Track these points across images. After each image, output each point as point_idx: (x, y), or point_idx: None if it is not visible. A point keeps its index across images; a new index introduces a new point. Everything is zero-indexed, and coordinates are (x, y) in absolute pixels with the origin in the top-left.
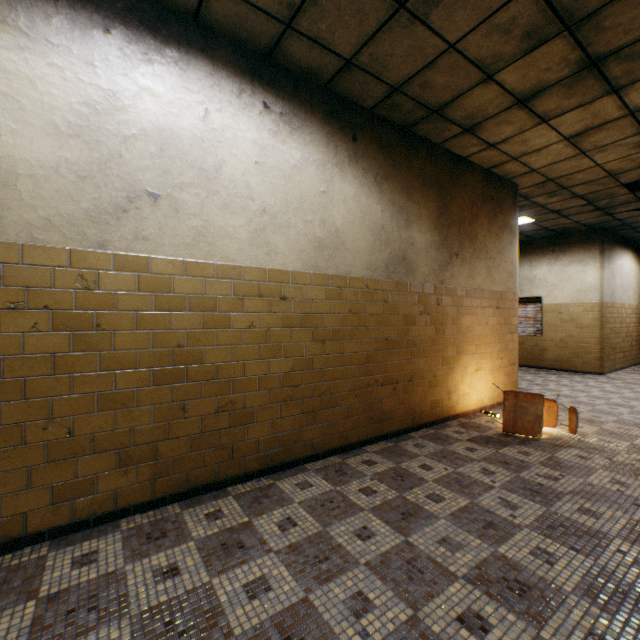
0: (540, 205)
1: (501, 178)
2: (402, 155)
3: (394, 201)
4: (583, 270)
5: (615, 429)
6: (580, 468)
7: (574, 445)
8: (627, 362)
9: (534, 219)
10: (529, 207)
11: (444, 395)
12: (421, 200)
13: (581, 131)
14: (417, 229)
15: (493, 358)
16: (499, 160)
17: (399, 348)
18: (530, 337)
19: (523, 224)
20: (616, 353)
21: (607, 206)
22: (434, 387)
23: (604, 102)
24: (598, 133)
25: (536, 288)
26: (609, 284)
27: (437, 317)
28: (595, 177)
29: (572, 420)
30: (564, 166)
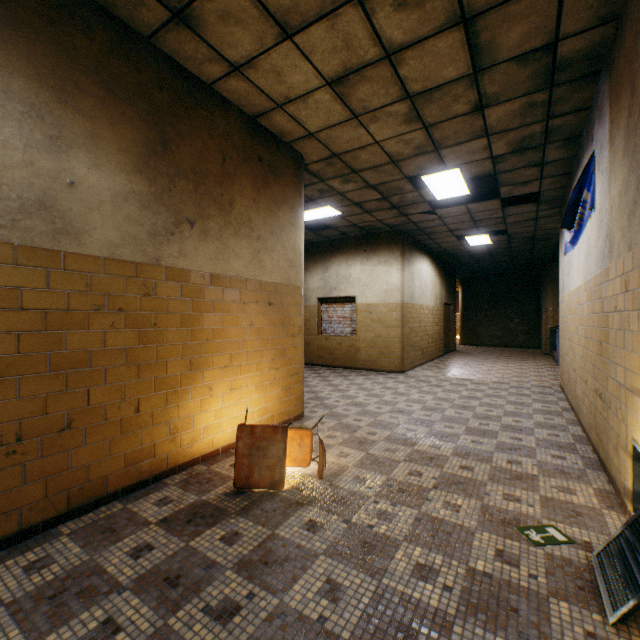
0: (340, 193)
1: (277, 138)
2: (40, 12)
3: (11, 89)
4: (389, 271)
5: (382, 453)
6: (295, 560)
7: (319, 497)
8: (425, 358)
9: (341, 211)
10: (330, 194)
11: (163, 437)
12: (101, 114)
13: (342, 74)
14: (89, 161)
15: (264, 370)
16: (261, 104)
17: (29, 373)
18: (347, 337)
19: (333, 217)
20: (416, 351)
21: (401, 204)
22: (137, 428)
23: (352, 19)
24: (362, 84)
25: (352, 287)
26: (410, 286)
27: (145, 315)
28: (380, 161)
29: (321, 459)
30: (343, 135)
